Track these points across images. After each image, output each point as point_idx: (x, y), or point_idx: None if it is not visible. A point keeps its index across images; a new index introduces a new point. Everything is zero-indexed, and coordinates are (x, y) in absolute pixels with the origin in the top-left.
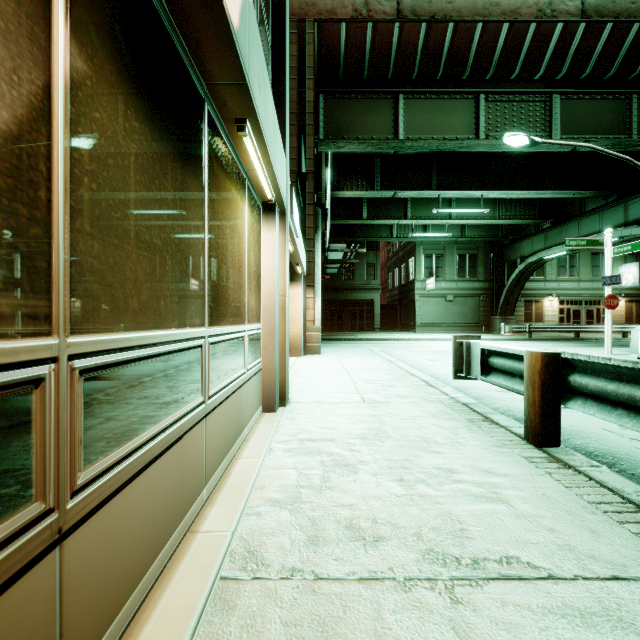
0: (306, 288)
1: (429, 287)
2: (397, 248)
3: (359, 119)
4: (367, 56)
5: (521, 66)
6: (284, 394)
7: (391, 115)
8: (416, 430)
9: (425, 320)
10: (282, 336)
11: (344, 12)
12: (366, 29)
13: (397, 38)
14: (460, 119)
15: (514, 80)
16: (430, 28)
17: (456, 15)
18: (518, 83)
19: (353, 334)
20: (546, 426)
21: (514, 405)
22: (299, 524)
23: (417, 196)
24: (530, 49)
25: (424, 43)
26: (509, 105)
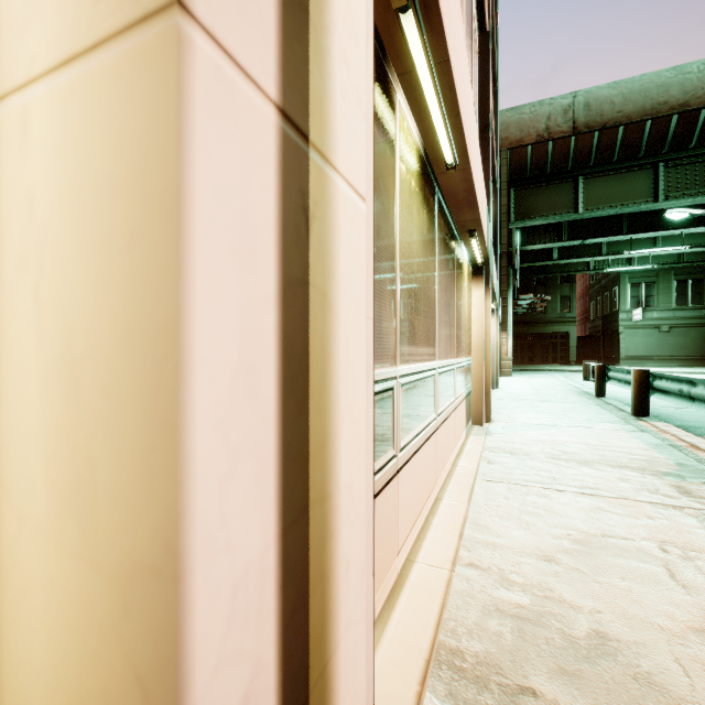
0: (501, 331)
1: (635, 318)
2: (600, 275)
3: (543, 201)
4: (549, 161)
5: (697, 139)
6: (497, 384)
7: (571, 194)
8: (553, 394)
9: (631, 353)
10: (496, 360)
11: (530, 139)
12: (547, 145)
13: (574, 145)
14: (638, 187)
15: (693, 148)
16: (602, 133)
17: (625, 120)
18: (699, 148)
19: (544, 366)
20: (599, 390)
21: (620, 396)
22: (510, 398)
23: (607, 240)
24: (704, 126)
25: (598, 143)
26: (691, 167)
